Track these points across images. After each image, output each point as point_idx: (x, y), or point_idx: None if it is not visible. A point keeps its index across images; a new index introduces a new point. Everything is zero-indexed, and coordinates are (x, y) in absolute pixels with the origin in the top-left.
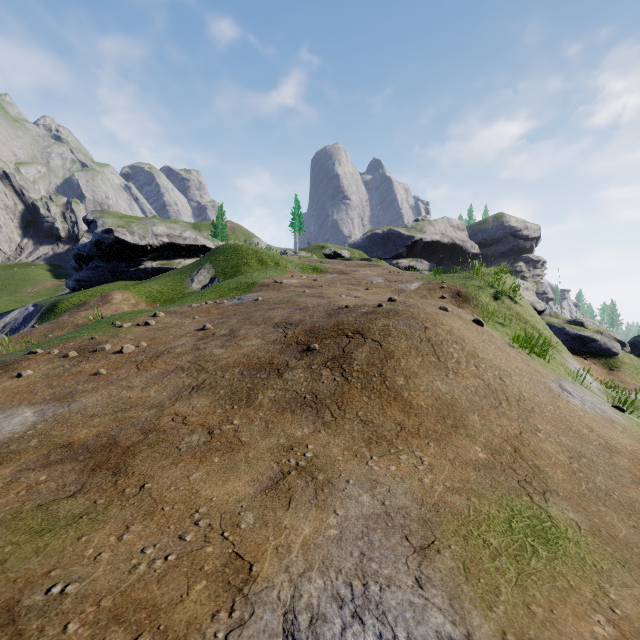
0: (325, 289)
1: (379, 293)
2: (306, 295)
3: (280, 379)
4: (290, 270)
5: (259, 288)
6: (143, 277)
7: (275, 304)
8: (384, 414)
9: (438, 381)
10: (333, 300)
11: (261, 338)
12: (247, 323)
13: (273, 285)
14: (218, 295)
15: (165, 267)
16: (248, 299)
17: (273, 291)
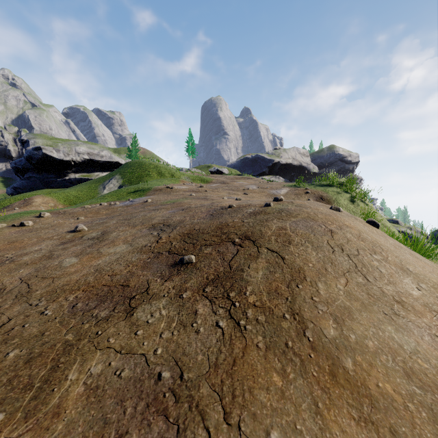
0: (209, 193)
1: (255, 197)
2: (192, 197)
3: (126, 322)
4: (182, 180)
5: (153, 192)
6: (68, 186)
7: (161, 205)
8: (326, 435)
9: (387, 324)
10: (216, 201)
11: (129, 243)
12: (124, 224)
13: (165, 190)
14: (116, 198)
15: (85, 178)
16: (139, 201)
17: (164, 194)
